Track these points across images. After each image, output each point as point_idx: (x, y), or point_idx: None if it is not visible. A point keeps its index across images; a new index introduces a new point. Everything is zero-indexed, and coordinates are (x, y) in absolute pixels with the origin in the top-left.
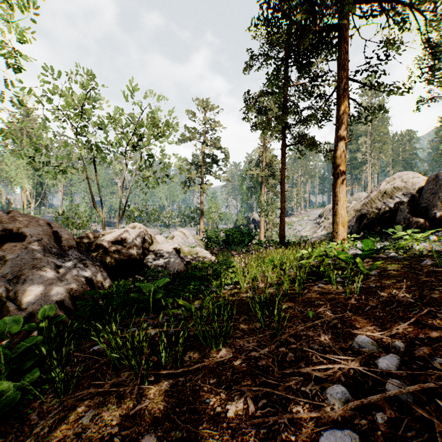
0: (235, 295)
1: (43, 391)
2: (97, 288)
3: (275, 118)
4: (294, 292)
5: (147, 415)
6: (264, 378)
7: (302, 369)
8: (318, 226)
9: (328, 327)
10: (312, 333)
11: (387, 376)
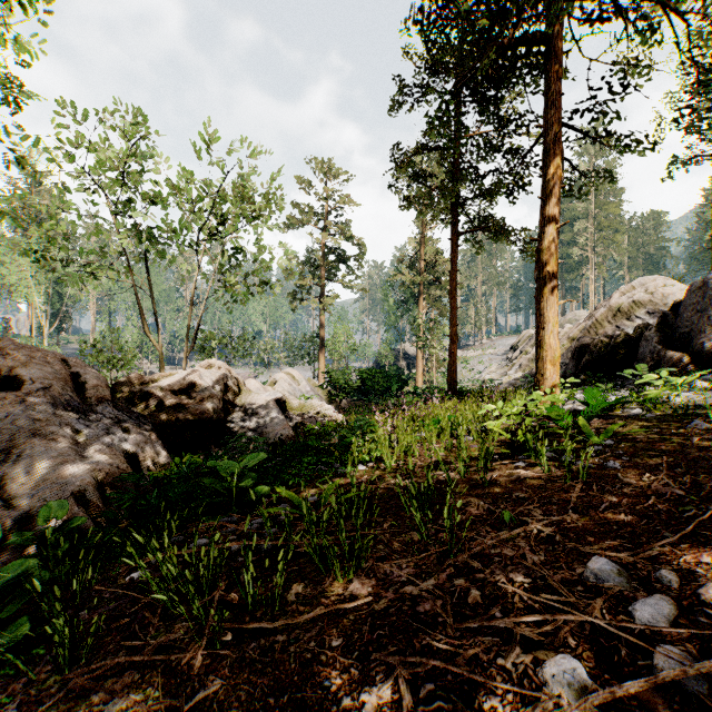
0: (377, 481)
1: (36, 659)
2: (145, 468)
3: (441, 188)
4: (476, 476)
5: (216, 711)
6: (428, 640)
7: (498, 622)
8: (509, 365)
9: (538, 539)
10: (511, 551)
11: (652, 638)
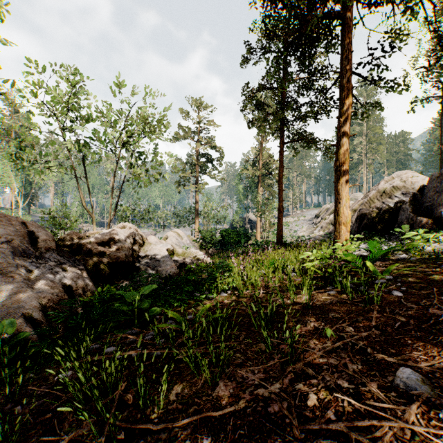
0: (234, 304)
1: None
2: (77, 295)
3: (273, 113)
4: (301, 301)
5: None
6: (280, 441)
7: (334, 425)
8: (314, 227)
9: (353, 351)
10: (335, 360)
11: None
